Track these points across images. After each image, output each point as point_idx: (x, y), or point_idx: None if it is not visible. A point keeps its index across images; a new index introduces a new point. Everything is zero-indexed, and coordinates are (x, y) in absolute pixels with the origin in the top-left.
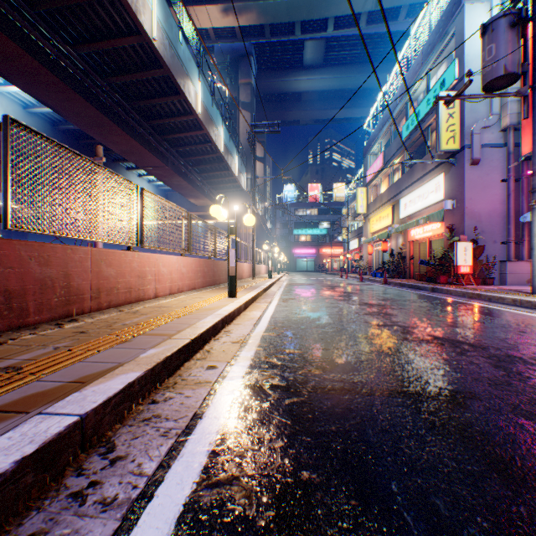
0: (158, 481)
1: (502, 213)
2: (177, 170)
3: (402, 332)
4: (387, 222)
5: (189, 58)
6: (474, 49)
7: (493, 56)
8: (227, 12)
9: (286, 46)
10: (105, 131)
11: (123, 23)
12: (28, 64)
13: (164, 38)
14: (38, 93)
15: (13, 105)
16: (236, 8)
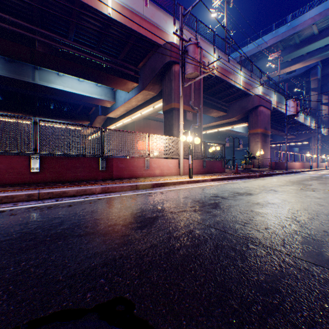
0: (308, 172)
1: None
2: (282, 131)
3: None
4: None
5: None
6: None
7: None
8: (303, 63)
9: None
10: None
11: (278, 112)
12: None
13: None
14: None
15: (241, 127)
16: (308, 61)
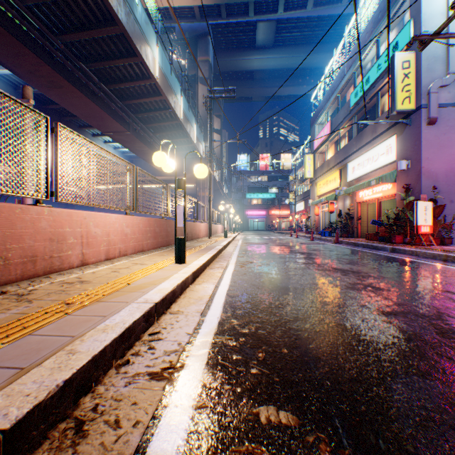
0: None
1: None
2: (139, 136)
3: (437, 332)
4: (334, 185)
5: (146, 21)
6: (431, 8)
7: None
8: None
9: (240, 27)
10: (63, 93)
11: None
12: None
13: None
14: None
15: None
16: None
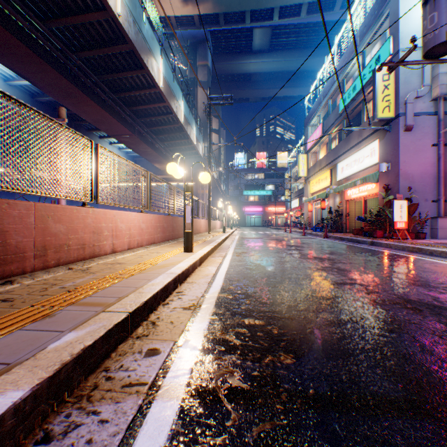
0: None
1: (432, 175)
2: (143, 138)
3: (366, 292)
4: (325, 184)
5: (152, 36)
6: (407, 27)
7: (435, 24)
8: (187, 1)
9: (237, 33)
10: (77, 102)
11: None
12: (1, 36)
13: (128, 15)
14: (14, 64)
15: None
16: None
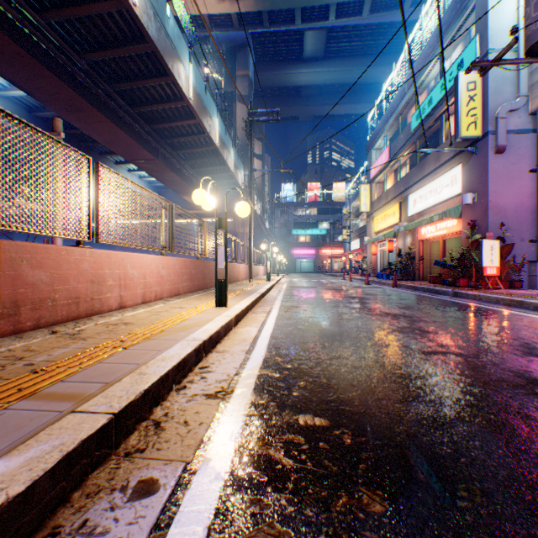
0: None
1: (530, 208)
2: (169, 164)
3: (469, 367)
4: (393, 220)
5: (179, 35)
6: (499, 23)
7: None
8: None
9: (285, 37)
10: (85, 117)
11: None
12: None
13: (148, 6)
14: (2, 68)
15: None
16: None
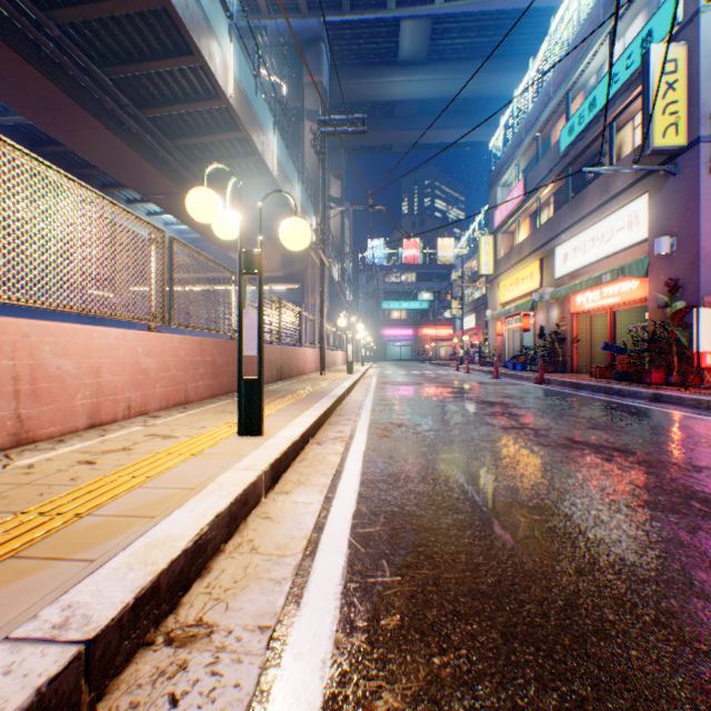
0: None
1: None
2: None
3: None
4: (530, 285)
5: None
6: None
7: None
8: None
9: (373, 29)
10: (64, 120)
11: None
12: None
13: None
14: None
15: None
16: None
